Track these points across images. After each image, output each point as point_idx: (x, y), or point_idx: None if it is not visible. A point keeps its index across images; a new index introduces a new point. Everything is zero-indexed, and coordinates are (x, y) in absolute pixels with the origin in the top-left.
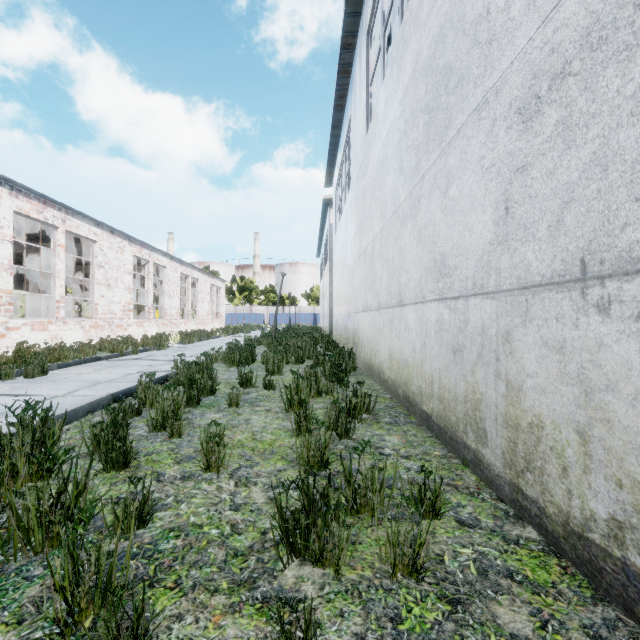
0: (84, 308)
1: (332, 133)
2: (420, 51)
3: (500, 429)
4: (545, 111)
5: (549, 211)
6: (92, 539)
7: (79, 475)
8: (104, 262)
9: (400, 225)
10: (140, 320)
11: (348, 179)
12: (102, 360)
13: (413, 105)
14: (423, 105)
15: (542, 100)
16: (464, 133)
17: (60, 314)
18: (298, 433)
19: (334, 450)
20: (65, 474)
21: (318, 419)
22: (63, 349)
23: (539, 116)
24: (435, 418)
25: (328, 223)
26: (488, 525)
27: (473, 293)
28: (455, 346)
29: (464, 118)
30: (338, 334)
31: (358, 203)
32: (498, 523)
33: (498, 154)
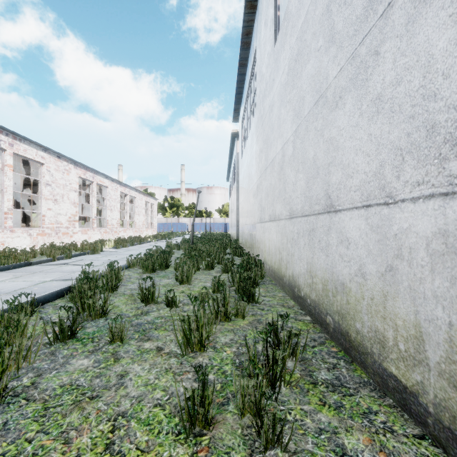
0: (33, 219)
1: (239, 71)
2: None
3: None
4: None
5: None
6: None
7: None
8: (51, 181)
9: (329, 110)
10: (85, 229)
11: (253, 106)
12: (33, 265)
13: None
14: None
15: None
16: None
17: (7, 224)
18: (189, 430)
19: None
20: None
21: (225, 374)
22: None
23: None
24: (432, 406)
25: (235, 152)
26: None
27: None
28: None
29: None
30: (244, 240)
31: (264, 120)
32: None
33: None
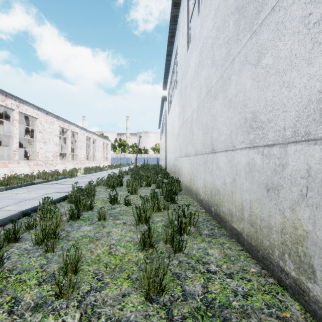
0: (31, 155)
1: (166, 58)
2: None
3: None
4: None
5: None
6: None
7: None
8: (42, 129)
9: (212, 99)
10: (63, 161)
11: (175, 83)
12: (35, 184)
13: (224, 14)
14: (233, 9)
15: None
16: (281, 6)
17: (15, 158)
18: (143, 247)
19: (170, 266)
20: None
21: (158, 231)
22: (11, 178)
23: None
24: (245, 236)
25: (164, 110)
26: None
27: (293, 140)
28: (269, 184)
29: None
30: (170, 169)
31: (182, 94)
32: None
33: None
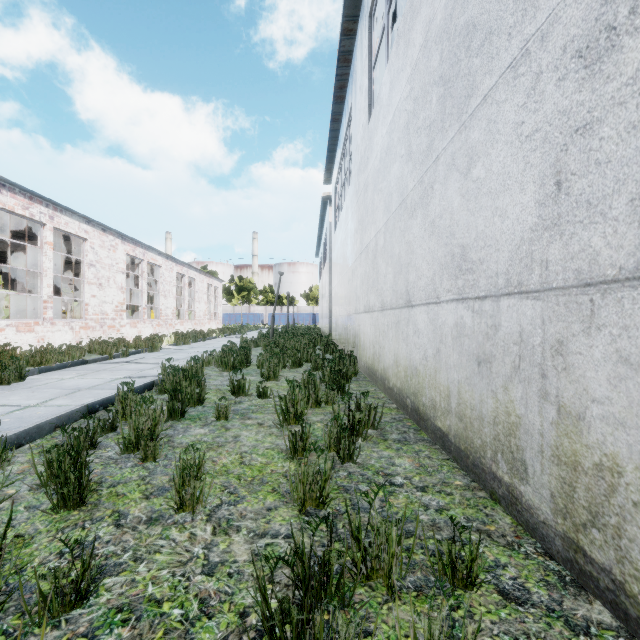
0: (74, 308)
1: (331, 127)
2: (433, 16)
3: (548, 465)
4: (624, 44)
5: (632, 179)
6: (7, 627)
7: (21, 517)
8: (95, 261)
9: (408, 217)
10: (134, 321)
11: (348, 174)
12: (89, 363)
13: (424, 80)
14: (437, 77)
15: (619, 30)
16: (493, 98)
17: (48, 315)
18: (293, 455)
19: (335, 478)
20: (4, 515)
21: (317, 436)
22: (46, 352)
23: (614, 53)
24: (453, 438)
25: (327, 221)
26: (542, 599)
27: (506, 292)
28: (480, 355)
29: (493, 80)
30: (337, 335)
31: (359, 197)
32: (554, 596)
33: (544, 115)
